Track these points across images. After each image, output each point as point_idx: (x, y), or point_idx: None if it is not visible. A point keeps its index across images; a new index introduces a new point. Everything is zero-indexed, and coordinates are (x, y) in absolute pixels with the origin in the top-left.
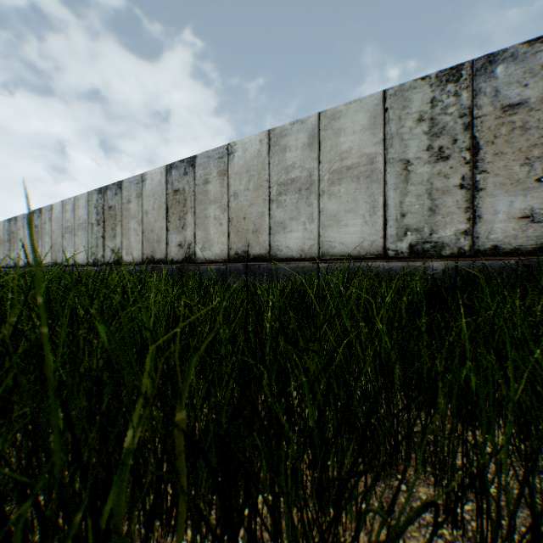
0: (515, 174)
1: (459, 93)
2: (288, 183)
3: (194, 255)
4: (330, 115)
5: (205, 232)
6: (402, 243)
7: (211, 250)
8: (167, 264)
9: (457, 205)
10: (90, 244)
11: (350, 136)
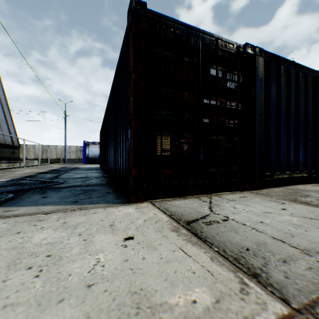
0: (23, 153)
1: None
2: None
3: None
4: None
5: None
6: None
7: None
8: None
9: None
10: None
11: None
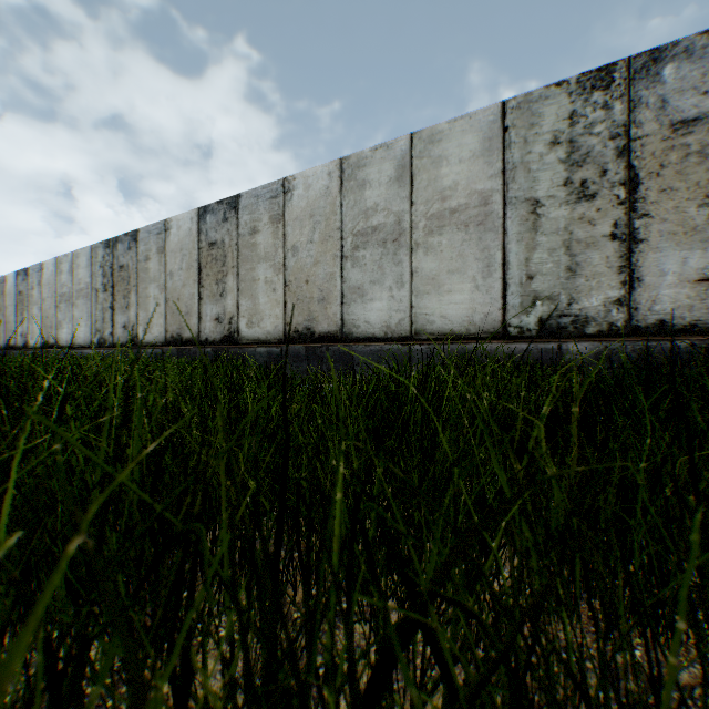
0: (690, 219)
1: (610, 105)
2: (367, 233)
3: (237, 333)
4: (427, 137)
5: (253, 300)
6: (529, 317)
7: (261, 326)
8: (200, 345)
9: (607, 263)
10: (94, 318)
11: (456, 166)
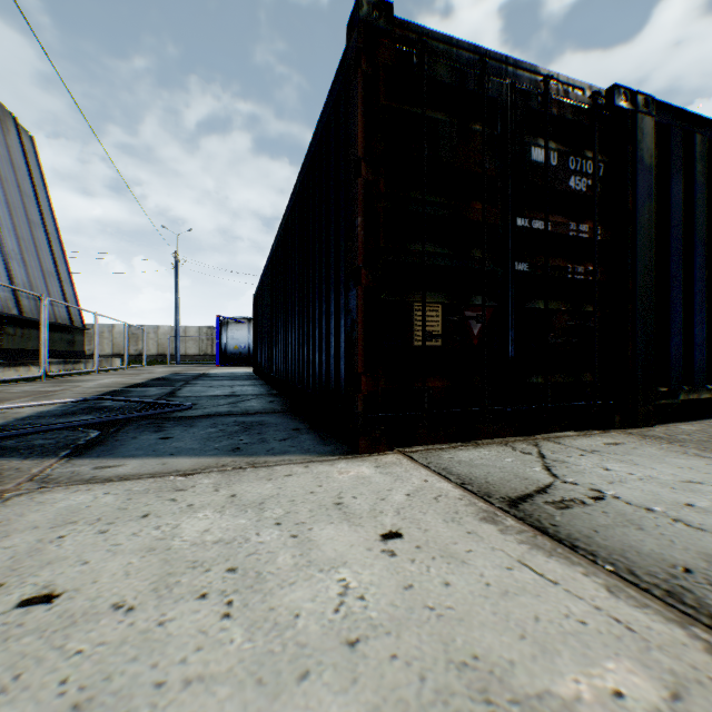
0: (89, 343)
1: None
2: None
3: None
4: None
5: None
6: None
7: None
8: None
9: None
10: None
11: None
